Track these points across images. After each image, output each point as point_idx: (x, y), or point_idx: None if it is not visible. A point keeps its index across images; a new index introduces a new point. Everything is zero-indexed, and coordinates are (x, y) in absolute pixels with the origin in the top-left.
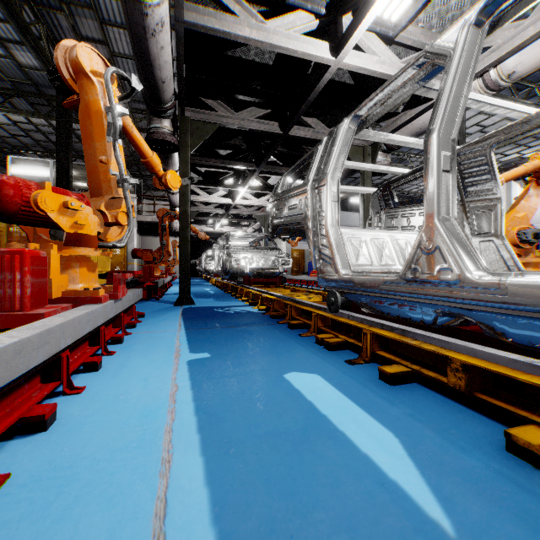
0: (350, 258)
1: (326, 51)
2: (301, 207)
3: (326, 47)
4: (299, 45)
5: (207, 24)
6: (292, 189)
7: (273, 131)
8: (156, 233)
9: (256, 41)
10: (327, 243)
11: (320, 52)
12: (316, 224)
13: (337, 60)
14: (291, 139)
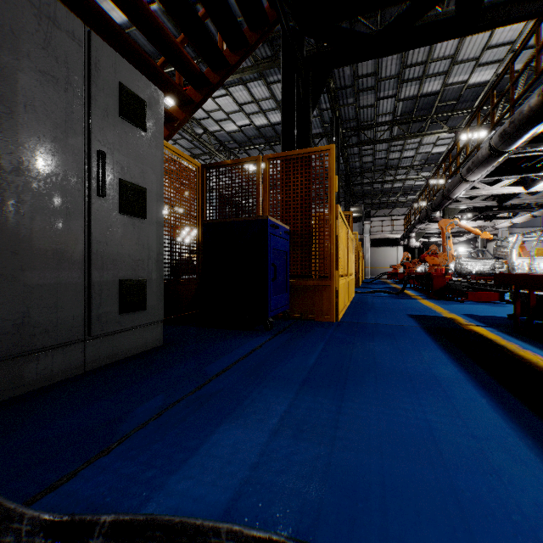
0: (524, 268)
1: (520, 188)
2: (506, 254)
3: (520, 187)
4: (506, 190)
5: (468, 195)
6: (502, 247)
7: (492, 205)
8: (378, 245)
9: (487, 194)
10: (513, 265)
11: (517, 190)
12: (510, 260)
13: (526, 191)
14: (505, 194)
